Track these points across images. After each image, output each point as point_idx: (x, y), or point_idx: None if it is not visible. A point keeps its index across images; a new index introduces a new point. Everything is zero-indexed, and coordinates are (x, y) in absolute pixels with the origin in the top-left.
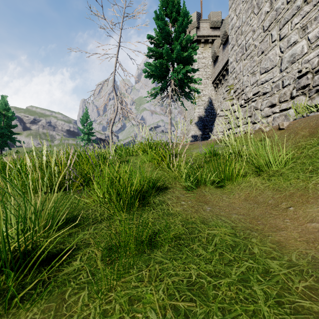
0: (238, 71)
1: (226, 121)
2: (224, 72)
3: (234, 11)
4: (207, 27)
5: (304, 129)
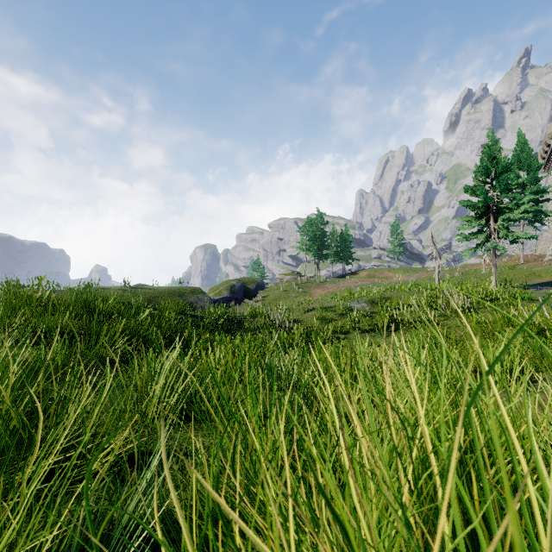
0: None
1: None
2: None
3: None
4: None
5: None
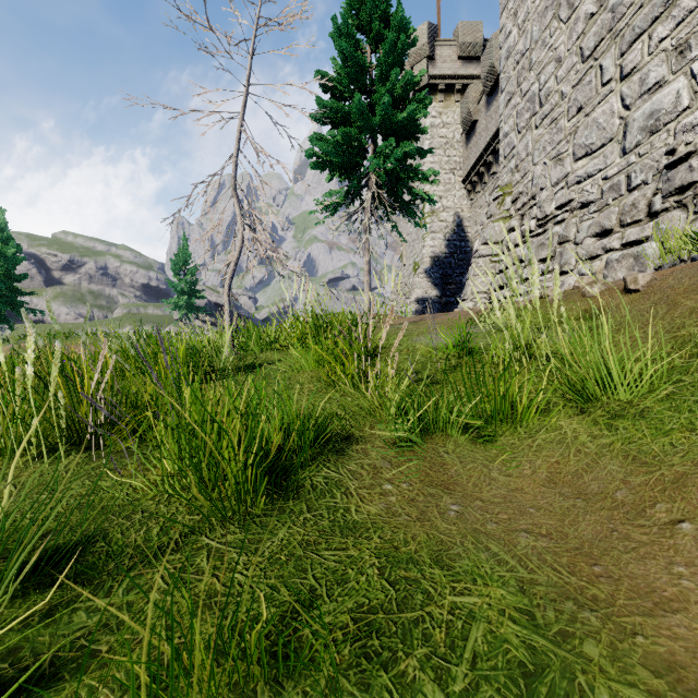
0: (522, 154)
1: (494, 268)
2: (489, 157)
3: (513, 17)
4: (452, 57)
5: (692, 293)
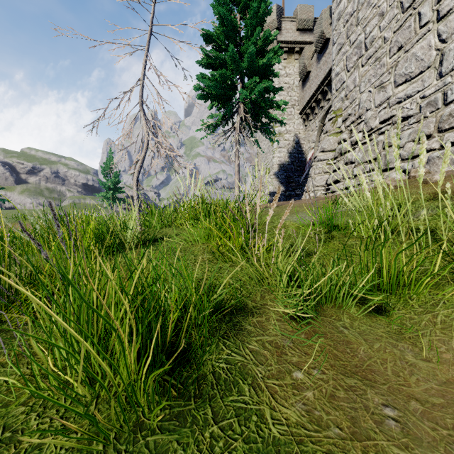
0: (351, 86)
1: (329, 168)
2: (318, 96)
3: None
4: (292, 29)
5: None
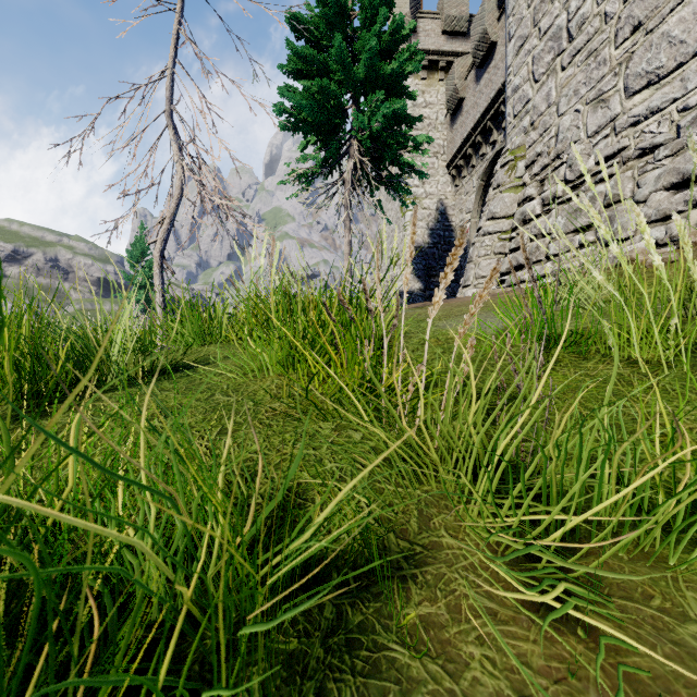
0: (541, 106)
1: (503, 246)
2: (478, 137)
3: None
4: (436, 31)
5: None
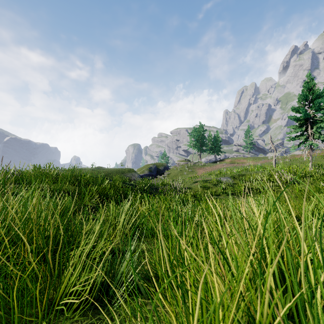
0: None
1: None
2: None
3: None
4: None
5: None
